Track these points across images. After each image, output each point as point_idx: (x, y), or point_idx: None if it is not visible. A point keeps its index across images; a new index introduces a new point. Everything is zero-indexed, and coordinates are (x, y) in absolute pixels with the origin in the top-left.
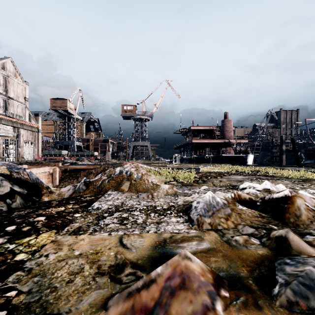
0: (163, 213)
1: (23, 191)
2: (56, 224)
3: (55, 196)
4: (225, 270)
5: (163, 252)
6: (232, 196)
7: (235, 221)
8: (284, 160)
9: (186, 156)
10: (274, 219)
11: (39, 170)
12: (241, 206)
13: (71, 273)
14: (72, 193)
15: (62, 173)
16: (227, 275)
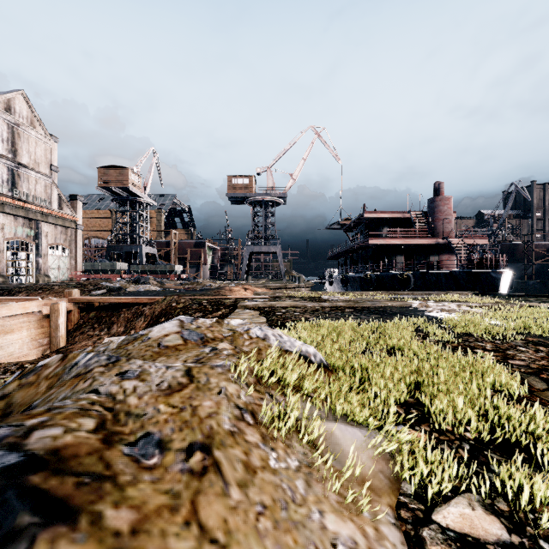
0: None
1: None
2: None
3: None
4: None
5: None
6: None
7: None
8: None
9: (355, 274)
10: None
11: (7, 310)
12: None
13: None
14: None
15: (82, 312)
16: None
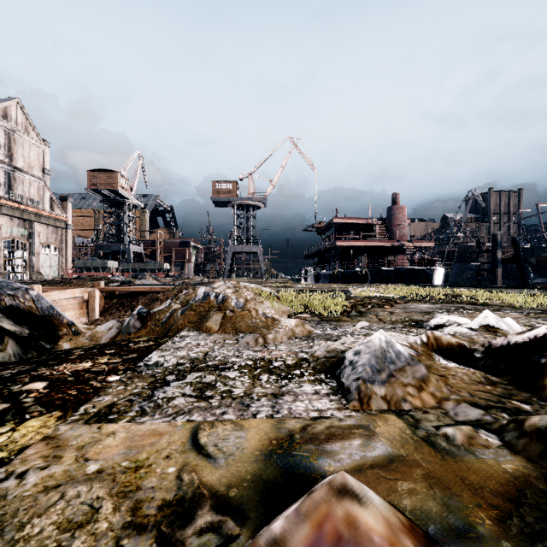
0: (286, 374)
1: (22, 330)
2: (65, 398)
3: (84, 340)
4: (437, 518)
5: (287, 466)
6: (422, 340)
7: (436, 392)
8: (499, 276)
9: (326, 271)
10: (519, 389)
11: (64, 294)
12: (446, 361)
13: (66, 525)
14: (116, 334)
15: (105, 299)
16: (446, 533)
